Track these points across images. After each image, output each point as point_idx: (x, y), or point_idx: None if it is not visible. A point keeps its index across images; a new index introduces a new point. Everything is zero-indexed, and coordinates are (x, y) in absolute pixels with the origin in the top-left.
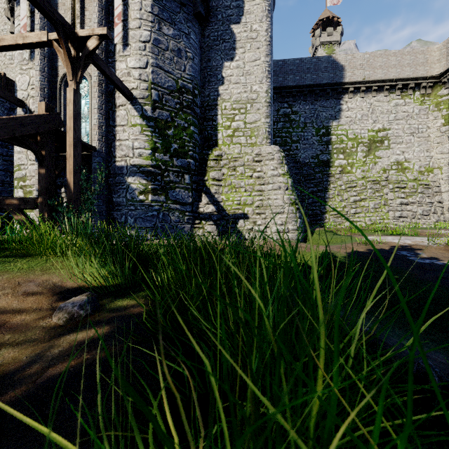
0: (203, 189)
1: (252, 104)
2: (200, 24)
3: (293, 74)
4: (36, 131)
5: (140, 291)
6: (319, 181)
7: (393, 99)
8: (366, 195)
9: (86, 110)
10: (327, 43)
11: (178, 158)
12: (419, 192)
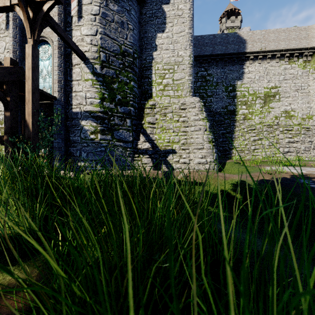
0: (141, 131)
1: (178, 65)
2: (138, 4)
3: (208, 46)
4: (1, 80)
5: (44, 249)
6: (227, 125)
7: (283, 65)
8: (262, 136)
9: (49, 68)
10: (231, 27)
11: (121, 106)
12: (302, 133)
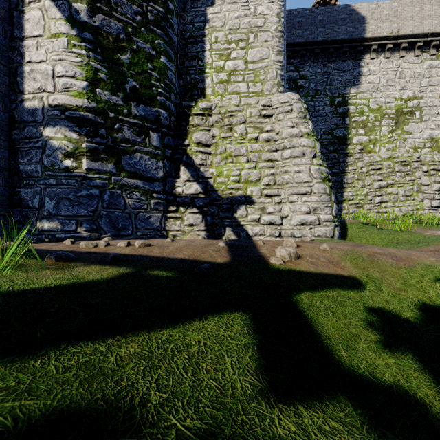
0: (182, 159)
1: (256, 33)
2: None
3: (302, 28)
4: None
5: None
6: (334, 162)
7: (427, 60)
8: (394, 179)
9: None
10: None
11: (139, 103)
12: None
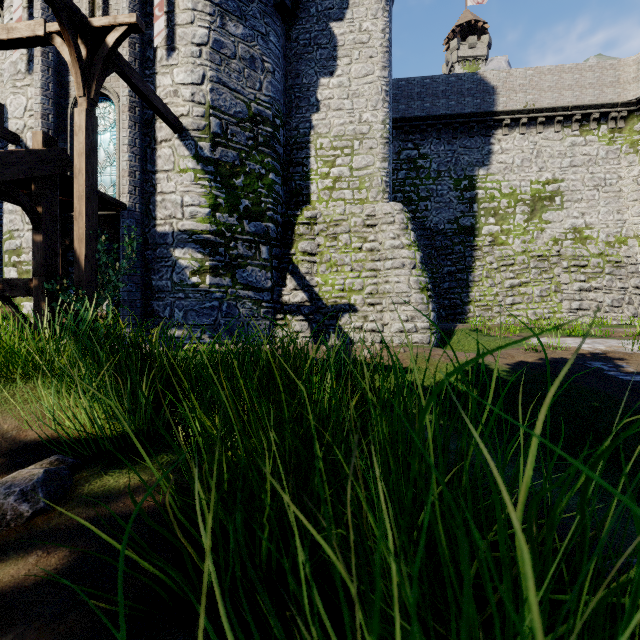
0: (289, 268)
1: (361, 140)
2: (284, 21)
3: (421, 100)
4: (28, 175)
5: (160, 451)
6: (459, 256)
7: (569, 137)
8: (529, 277)
9: (112, 148)
10: (469, 58)
11: (251, 220)
12: (606, 273)
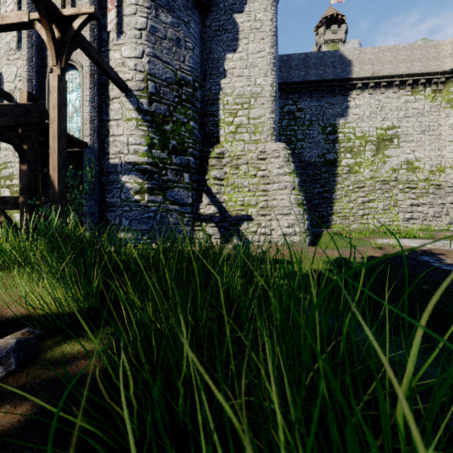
0: (204, 189)
1: (256, 98)
2: (200, 13)
3: (298, 70)
4: (16, 122)
5: (106, 324)
6: (325, 181)
7: (403, 96)
8: (375, 196)
9: (78, 103)
10: (332, 41)
11: (177, 155)
12: (430, 193)
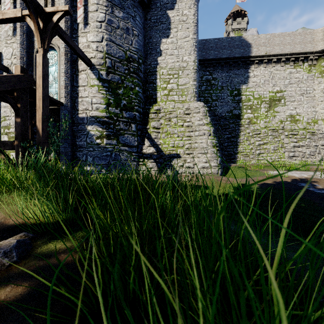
0: (146, 135)
1: (183, 70)
2: (143, 10)
3: (213, 50)
4: (13, 88)
5: (78, 230)
6: (232, 129)
7: (288, 69)
8: (268, 140)
9: (56, 74)
10: (237, 29)
11: (126, 111)
12: (307, 138)
